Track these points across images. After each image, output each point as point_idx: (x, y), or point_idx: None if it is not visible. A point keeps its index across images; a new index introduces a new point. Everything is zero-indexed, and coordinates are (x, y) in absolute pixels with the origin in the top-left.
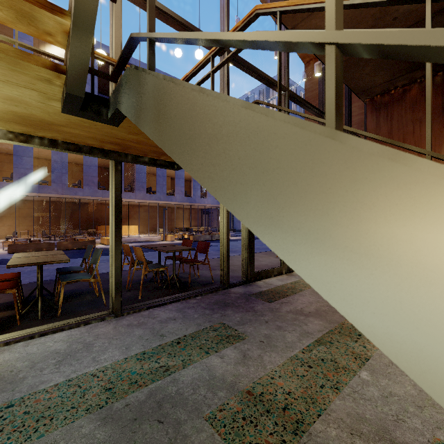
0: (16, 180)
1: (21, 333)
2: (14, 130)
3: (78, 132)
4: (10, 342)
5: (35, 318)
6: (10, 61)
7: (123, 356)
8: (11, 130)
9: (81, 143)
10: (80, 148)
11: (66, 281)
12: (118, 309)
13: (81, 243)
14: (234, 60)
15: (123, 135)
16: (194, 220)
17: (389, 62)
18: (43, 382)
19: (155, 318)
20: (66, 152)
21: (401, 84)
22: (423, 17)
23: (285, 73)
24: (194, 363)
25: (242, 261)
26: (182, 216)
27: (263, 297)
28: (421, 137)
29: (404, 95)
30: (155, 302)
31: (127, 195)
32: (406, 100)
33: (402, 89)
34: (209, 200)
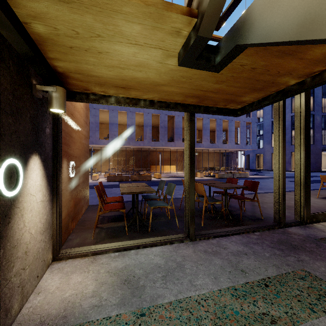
0: (110, 138)
1: (132, 243)
2: (130, 96)
3: (173, 89)
4: (126, 248)
5: (135, 231)
6: (156, 16)
7: (215, 286)
8: (128, 97)
9: (169, 100)
10: (168, 105)
11: (153, 206)
12: (192, 234)
13: (143, 176)
14: None
15: (208, 86)
16: (216, 161)
17: None
18: (159, 296)
19: (225, 248)
20: (159, 109)
21: None
22: None
23: None
24: (304, 323)
25: (295, 201)
26: (206, 159)
27: None
28: None
29: None
30: (219, 232)
31: (169, 144)
32: None
33: None
34: (229, 145)
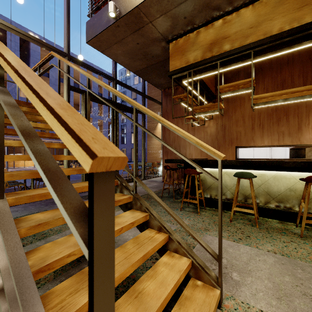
0: None
1: None
2: None
3: None
4: None
5: None
6: None
7: None
8: None
9: None
10: None
11: None
12: None
13: None
14: (74, 61)
15: None
16: None
17: (162, 74)
18: None
19: None
20: None
21: (175, 85)
22: (165, 58)
23: (114, 70)
24: None
25: (81, 179)
26: None
27: (85, 197)
28: (182, 113)
29: (176, 90)
30: None
31: None
32: (177, 93)
33: (176, 87)
34: None
